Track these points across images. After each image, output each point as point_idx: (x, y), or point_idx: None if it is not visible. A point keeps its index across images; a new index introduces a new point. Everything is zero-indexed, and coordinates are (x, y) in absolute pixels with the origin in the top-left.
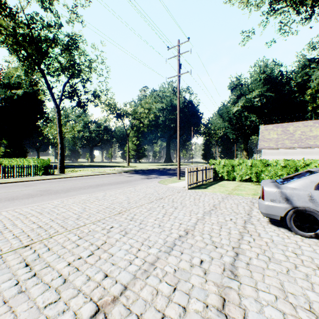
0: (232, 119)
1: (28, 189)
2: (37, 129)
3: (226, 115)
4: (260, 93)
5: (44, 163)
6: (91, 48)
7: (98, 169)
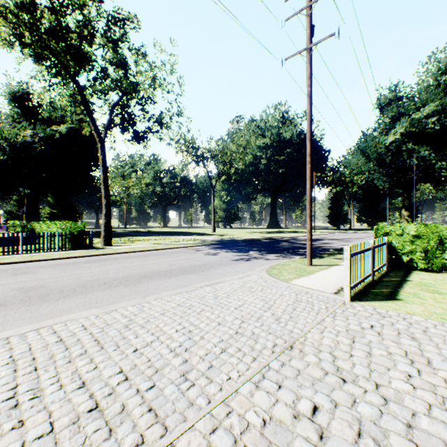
0: (383, 156)
1: (8, 282)
2: (92, 182)
3: (373, 150)
4: (439, 109)
5: (76, 230)
6: (154, 46)
7: (167, 238)
